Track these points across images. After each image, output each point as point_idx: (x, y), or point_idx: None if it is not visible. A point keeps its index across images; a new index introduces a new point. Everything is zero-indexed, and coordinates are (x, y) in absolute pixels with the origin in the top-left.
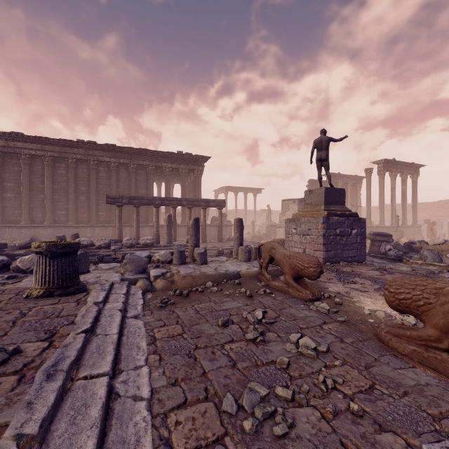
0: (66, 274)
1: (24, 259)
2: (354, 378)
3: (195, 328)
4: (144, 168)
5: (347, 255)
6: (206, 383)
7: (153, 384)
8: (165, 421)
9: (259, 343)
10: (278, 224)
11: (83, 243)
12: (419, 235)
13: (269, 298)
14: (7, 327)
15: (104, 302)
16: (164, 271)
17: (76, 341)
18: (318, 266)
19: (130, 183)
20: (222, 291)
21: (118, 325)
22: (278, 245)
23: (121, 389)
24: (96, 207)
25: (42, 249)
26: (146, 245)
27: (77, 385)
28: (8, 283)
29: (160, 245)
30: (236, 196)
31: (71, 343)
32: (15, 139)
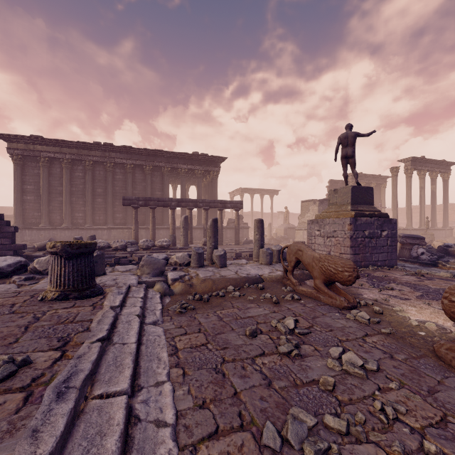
0: (82, 276)
1: (41, 261)
2: (418, 406)
3: (220, 338)
4: (160, 170)
5: (377, 258)
6: (239, 406)
7: (177, 405)
8: None
9: (295, 357)
10: (297, 227)
11: (99, 244)
12: (451, 238)
13: (298, 305)
14: (18, 332)
15: (121, 307)
16: (182, 274)
17: (91, 351)
18: (354, 270)
19: (145, 185)
20: (244, 296)
21: (137, 332)
22: (305, 246)
23: (141, 410)
24: (112, 209)
25: (57, 249)
26: (163, 248)
27: (91, 406)
28: (25, 284)
29: (176, 247)
30: (252, 197)
31: (86, 353)
32: (35, 143)
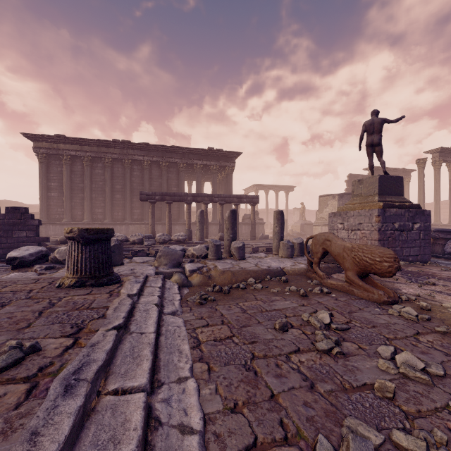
0: (99, 263)
1: (62, 250)
2: None
3: (246, 331)
4: (176, 166)
5: (408, 253)
6: (279, 412)
7: (204, 406)
8: None
9: (337, 356)
10: (315, 222)
11: (118, 238)
12: None
13: (329, 298)
14: (32, 317)
15: (138, 295)
16: (200, 266)
17: (106, 339)
18: (395, 260)
19: (162, 181)
20: (267, 289)
21: (155, 322)
22: (334, 236)
23: (162, 411)
24: (130, 205)
25: (74, 234)
26: (179, 242)
27: (104, 403)
28: (45, 273)
29: (192, 241)
30: (266, 194)
31: (100, 342)
32: (58, 142)
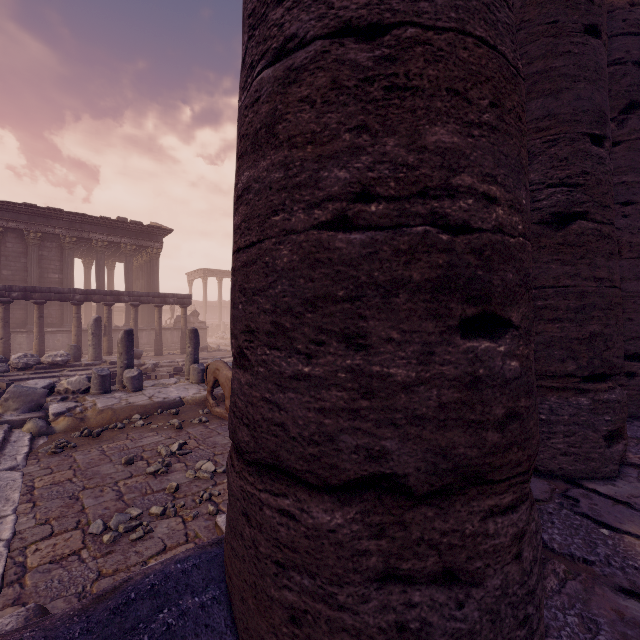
0: None
1: None
2: None
3: (91, 471)
4: (57, 239)
5: None
6: (81, 517)
7: (18, 527)
8: (23, 552)
9: (161, 475)
10: None
11: None
12: None
13: (200, 428)
14: None
15: None
16: (72, 406)
17: None
18: None
19: (28, 262)
20: (149, 425)
21: None
22: (223, 365)
23: None
24: None
25: None
26: (56, 365)
27: None
28: None
29: (80, 363)
30: (220, 283)
31: None
32: None
